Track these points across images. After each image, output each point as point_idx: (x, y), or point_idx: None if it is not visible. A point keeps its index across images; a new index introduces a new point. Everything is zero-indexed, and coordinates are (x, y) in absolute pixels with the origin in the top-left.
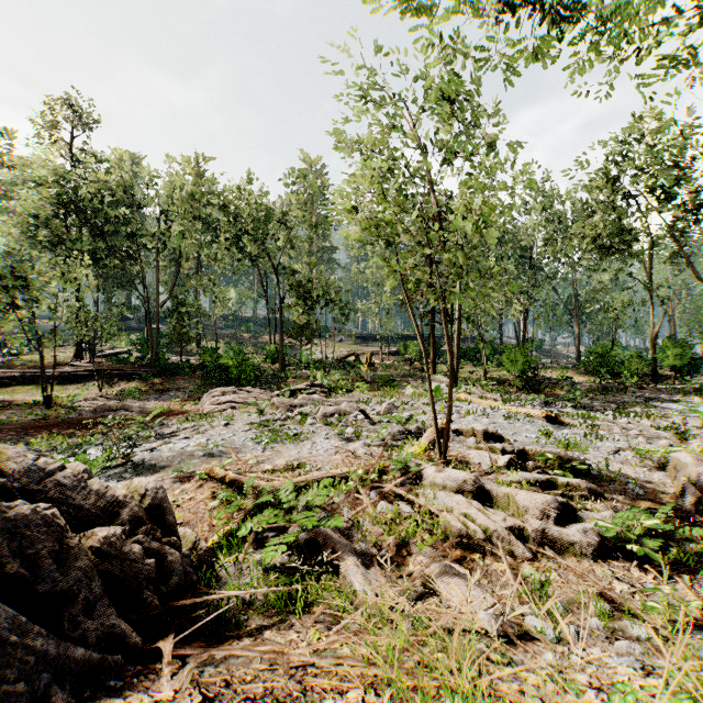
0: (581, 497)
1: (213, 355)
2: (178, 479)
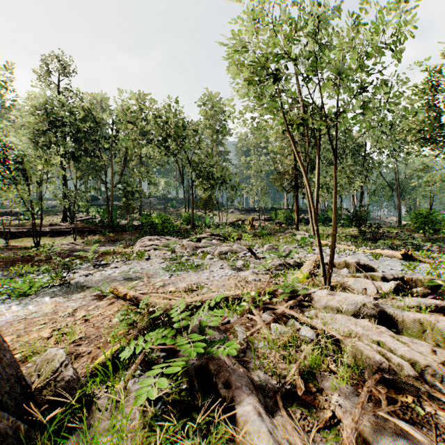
0: None
1: (147, 218)
2: (96, 297)
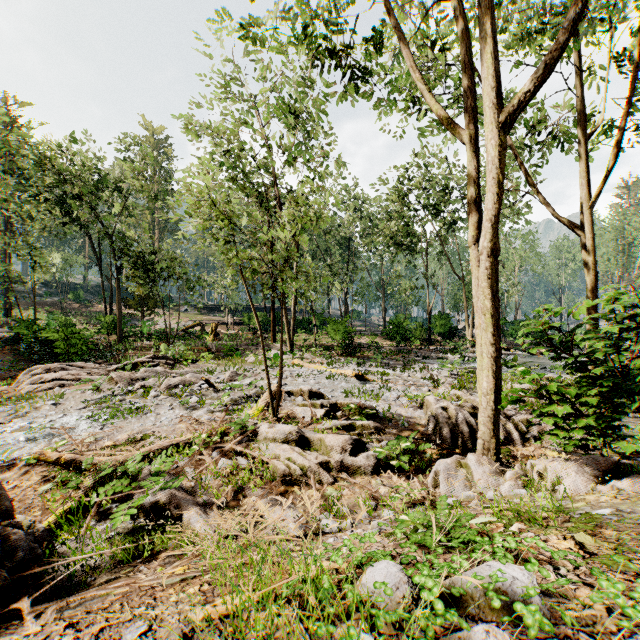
0: (370, 433)
1: (32, 327)
2: None
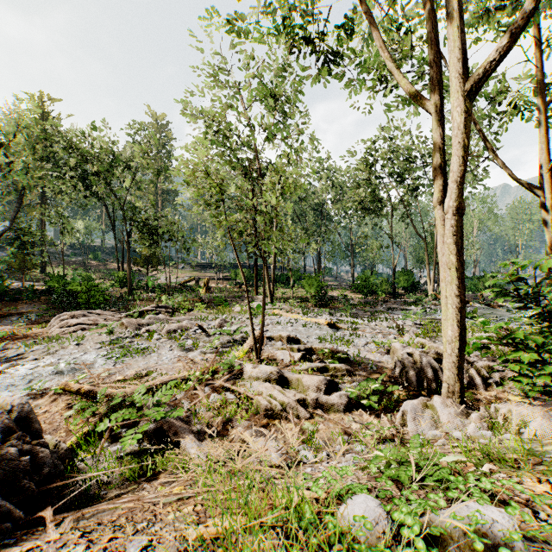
0: (342, 375)
1: (61, 281)
2: (30, 396)
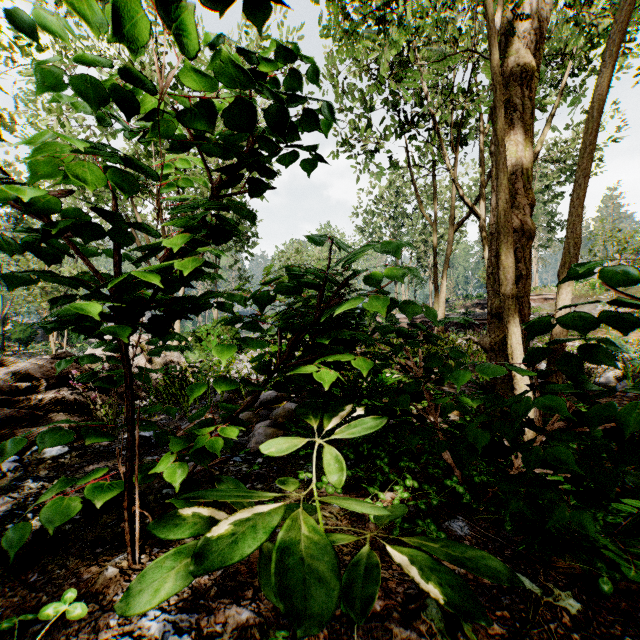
0: None
1: None
2: None
